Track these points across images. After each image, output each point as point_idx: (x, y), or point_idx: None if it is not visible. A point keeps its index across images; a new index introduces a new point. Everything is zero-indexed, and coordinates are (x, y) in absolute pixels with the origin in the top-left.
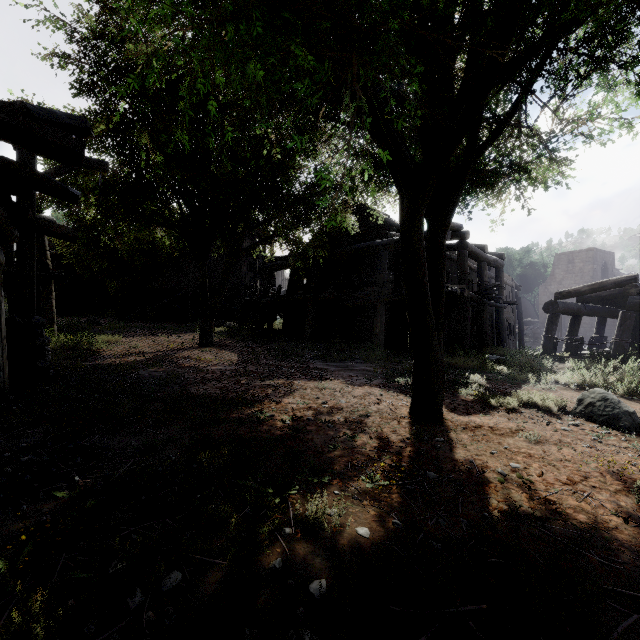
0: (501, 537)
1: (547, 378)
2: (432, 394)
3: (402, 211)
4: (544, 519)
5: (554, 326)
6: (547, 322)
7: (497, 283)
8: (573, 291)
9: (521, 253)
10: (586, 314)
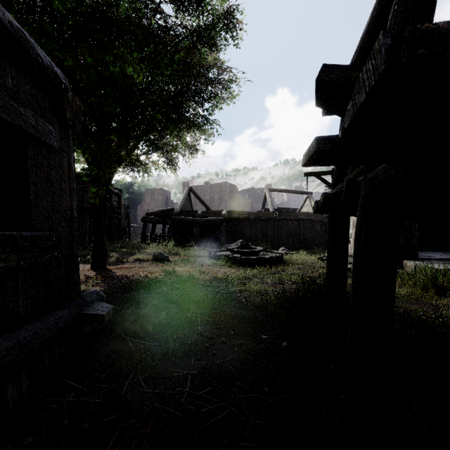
0: (135, 283)
1: (143, 251)
2: (102, 258)
3: (93, 182)
4: (144, 278)
5: (146, 229)
6: (143, 227)
7: (120, 206)
8: (153, 213)
9: (128, 185)
10: (158, 223)
